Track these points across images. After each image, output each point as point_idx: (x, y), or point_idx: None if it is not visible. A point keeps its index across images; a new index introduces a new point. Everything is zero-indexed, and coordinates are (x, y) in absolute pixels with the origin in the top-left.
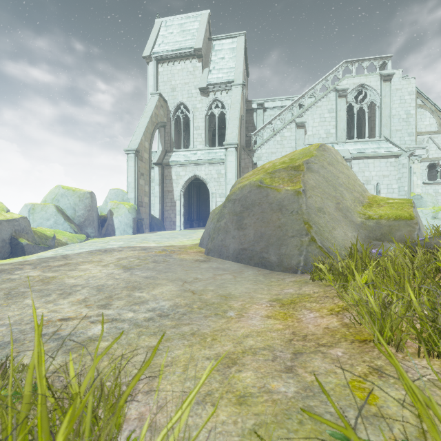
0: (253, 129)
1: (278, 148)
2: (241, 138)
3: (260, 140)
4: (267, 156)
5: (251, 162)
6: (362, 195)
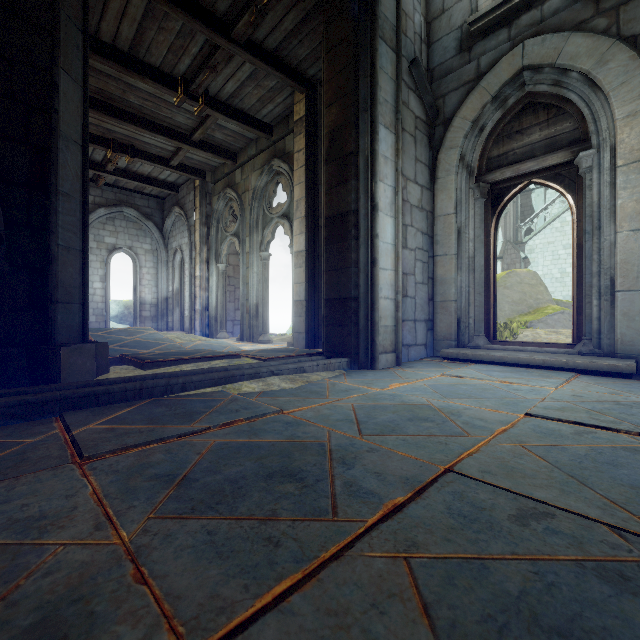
0: (531, 212)
1: (557, 236)
2: (506, 232)
3: (539, 225)
4: (542, 247)
5: (518, 257)
6: (531, 307)
